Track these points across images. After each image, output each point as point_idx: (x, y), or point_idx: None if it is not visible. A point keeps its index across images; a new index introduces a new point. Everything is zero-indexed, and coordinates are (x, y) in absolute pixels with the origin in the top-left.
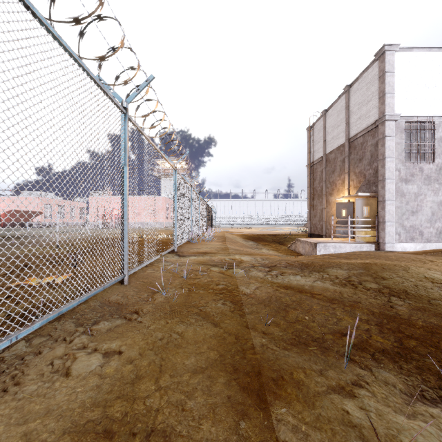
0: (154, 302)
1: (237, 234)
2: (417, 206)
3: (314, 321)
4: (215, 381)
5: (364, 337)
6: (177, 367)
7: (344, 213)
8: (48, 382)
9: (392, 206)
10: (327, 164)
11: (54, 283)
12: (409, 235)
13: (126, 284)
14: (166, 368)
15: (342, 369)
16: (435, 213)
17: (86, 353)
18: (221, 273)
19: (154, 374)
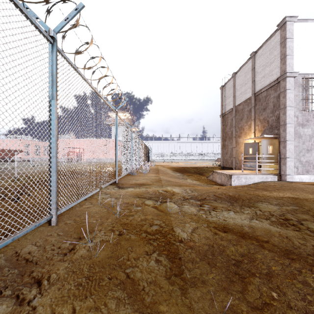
0: (72, 258)
1: (167, 167)
2: (311, 145)
3: (290, 306)
4: None
5: None
6: None
7: (251, 151)
8: None
9: (292, 145)
10: (236, 113)
11: None
12: (305, 169)
13: (53, 226)
14: None
15: None
16: None
17: None
18: (155, 209)
19: None
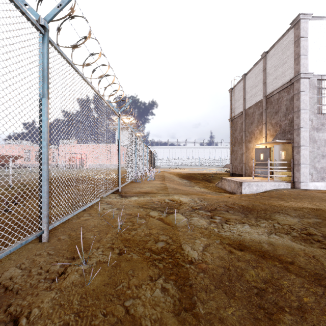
0: (61, 285)
1: (173, 173)
2: None
3: None
4: None
5: None
6: None
7: (262, 157)
8: None
9: (306, 150)
10: (246, 117)
11: None
12: (320, 175)
13: (44, 242)
14: None
15: None
16: None
17: None
18: (160, 221)
19: None
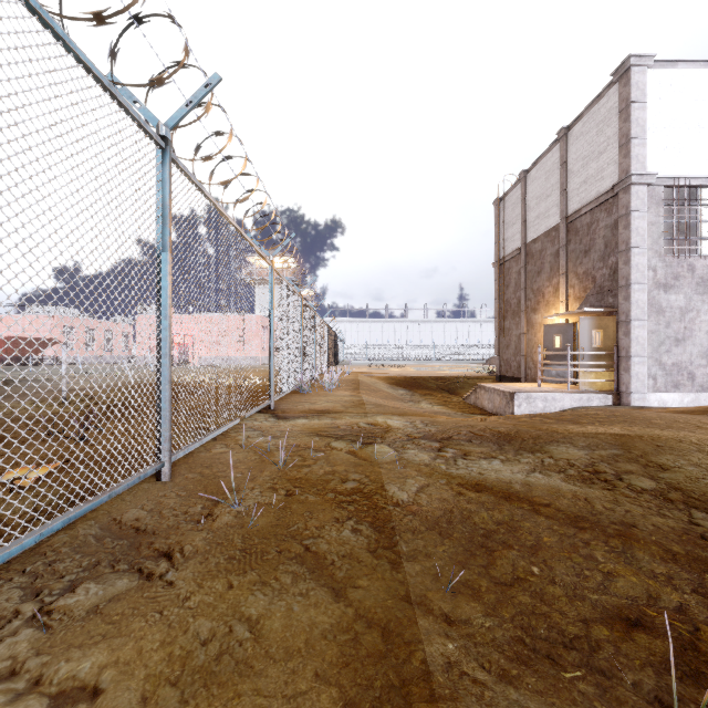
0: (212, 526)
1: (378, 376)
2: (684, 329)
3: (554, 581)
4: None
5: (685, 634)
6: None
7: (559, 342)
8: None
9: (643, 329)
10: (527, 259)
11: None
12: (672, 380)
13: (166, 481)
14: None
15: None
16: None
17: (6, 700)
18: (351, 455)
19: None
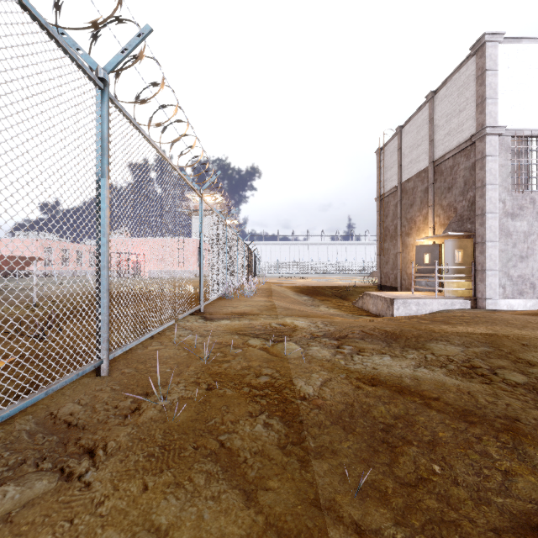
0: (137, 420)
1: (286, 286)
2: (527, 249)
3: (457, 481)
4: None
5: None
6: None
7: (427, 259)
8: None
9: (495, 249)
10: (402, 195)
11: None
12: (517, 288)
13: (104, 376)
14: None
15: None
16: None
17: None
18: (264, 351)
19: None
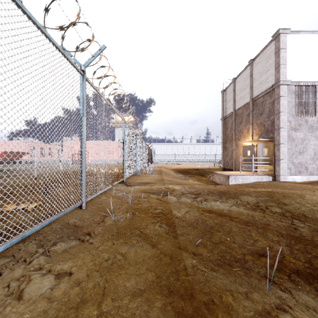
0: (104, 224)
1: (170, 168)
2: (303, 148)
3: (235, 242)
4: (152, 305)
5: (279, 258)
6: (119, 290)
7: (249, 153)
8: (1, 306)
9: (285, 148)
10: (236, 117)
11: (18, 212)
12: (298, 170)
13: (84, 209)
14: (109, 291)
15: (265, 291)
16: (316, 153)
17: (40, 275)
18: (158, 200)
19: (97, 298)
